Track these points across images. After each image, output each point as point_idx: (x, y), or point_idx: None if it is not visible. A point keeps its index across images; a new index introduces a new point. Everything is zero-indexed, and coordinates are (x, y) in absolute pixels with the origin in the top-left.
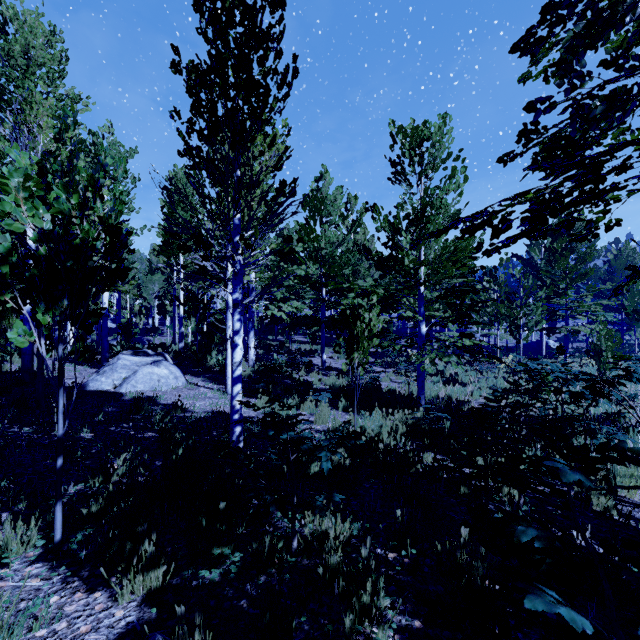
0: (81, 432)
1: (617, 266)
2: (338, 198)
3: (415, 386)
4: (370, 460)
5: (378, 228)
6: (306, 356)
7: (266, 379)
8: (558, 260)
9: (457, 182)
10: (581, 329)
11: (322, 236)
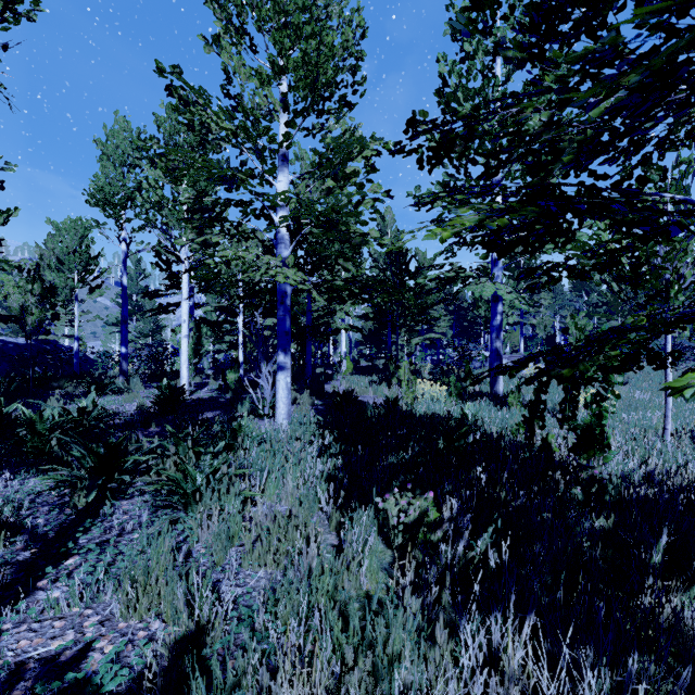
0: None
1: None
2: None
3: None
4: None
5: None
6: None
7: None
8: None
9: None
10: None
11: None
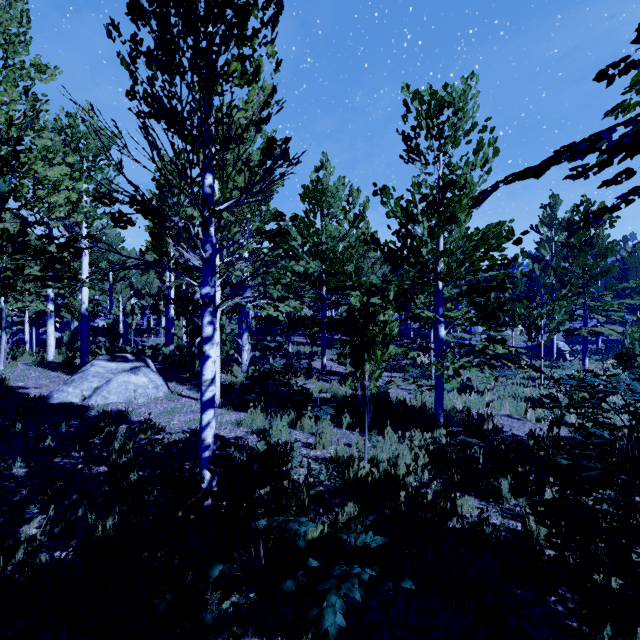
0: (14, 466)
1: (632, 264)
2: (340, 189)
3: (427, 395)
4: (388, 512)
5: (389, 213)
6: (305, 359)
7: (259, 388)
8: (577, 256)
9: (485, 155)
10: (603, 330)
11: (322, 229)
